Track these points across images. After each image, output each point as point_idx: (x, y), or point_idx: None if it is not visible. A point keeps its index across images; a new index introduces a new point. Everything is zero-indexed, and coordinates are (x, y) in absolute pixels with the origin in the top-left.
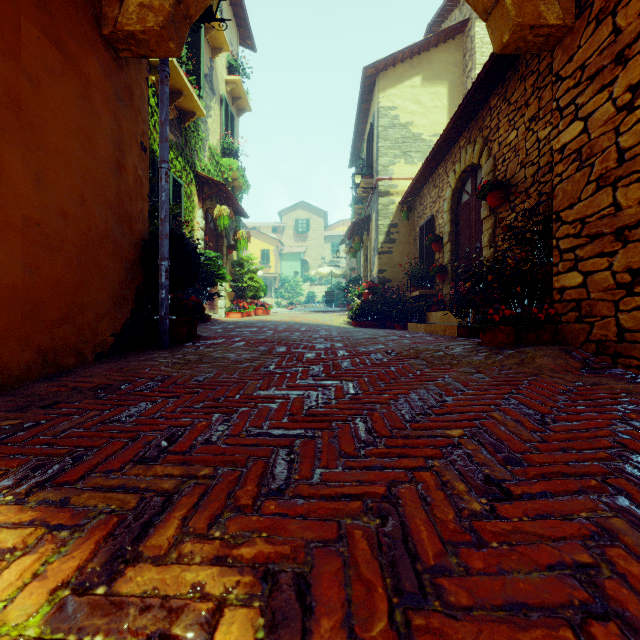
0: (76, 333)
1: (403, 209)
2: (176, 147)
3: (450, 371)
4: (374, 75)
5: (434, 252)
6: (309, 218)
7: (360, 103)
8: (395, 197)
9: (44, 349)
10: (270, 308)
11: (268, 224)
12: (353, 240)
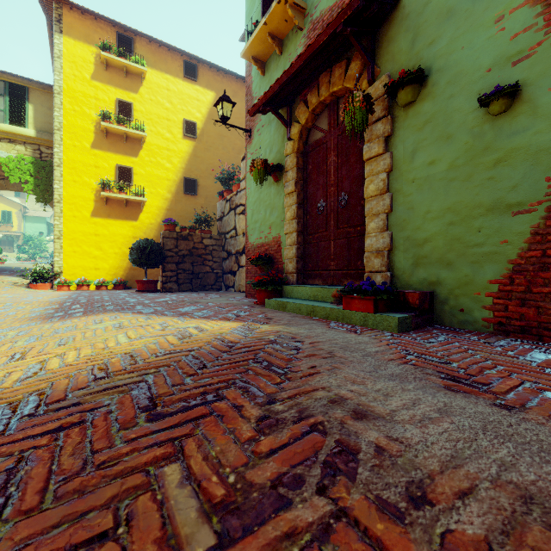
0: None
1: None
2: None
3: None
4: None
5: None
6: None
7: None
8: None
9: None
10: (5, 261)
11: None
12: None
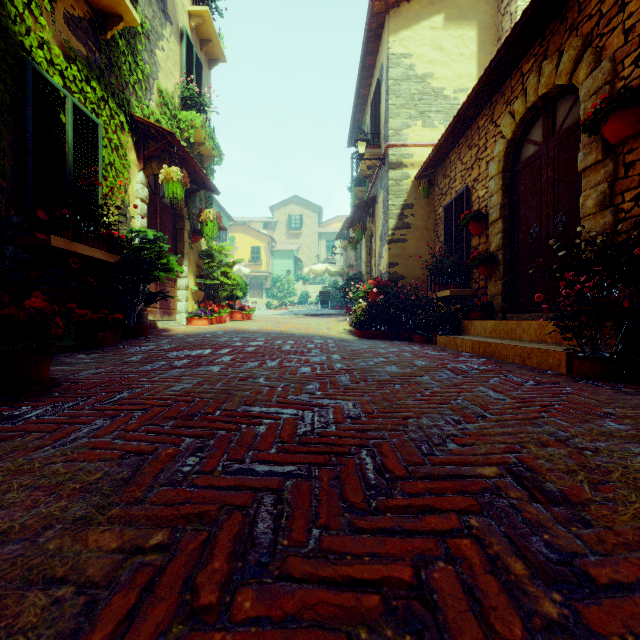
0: None
1: (422, 183)
2: (88, 65)
3: None
4: (383, 12)
5: (469, 237)
6: (303, 213)
7: (364, 55)
8: (410, 170)
9: None
10: (251, 311)
11: (259, 220)
12: (354, 227)
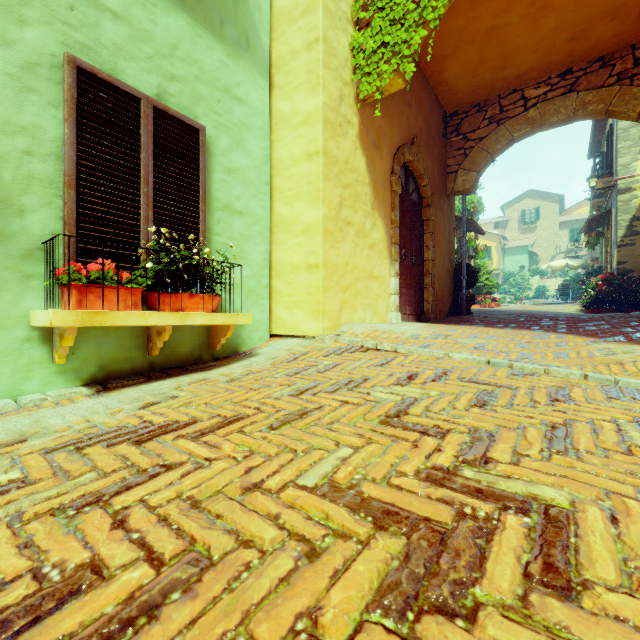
0: (443, 306)
1: None
2: None
3: (621, 319)
4: None
5: None
6: (538, 206)
7: None
8: (638, 191)
9: (439, 310)
10: (501, 301)
11: (489, 221)
12: (589, 235)
